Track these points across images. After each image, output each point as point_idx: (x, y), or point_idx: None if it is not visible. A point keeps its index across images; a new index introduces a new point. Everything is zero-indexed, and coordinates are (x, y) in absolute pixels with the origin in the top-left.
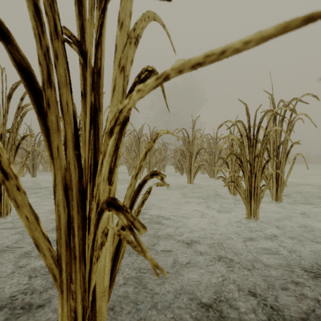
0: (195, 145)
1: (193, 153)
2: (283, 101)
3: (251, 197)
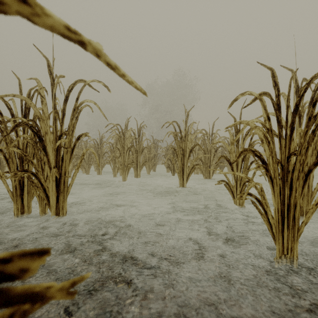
0: (189, 141)
1: (186, 151)
2: (306, 79)
3: (283, 223)
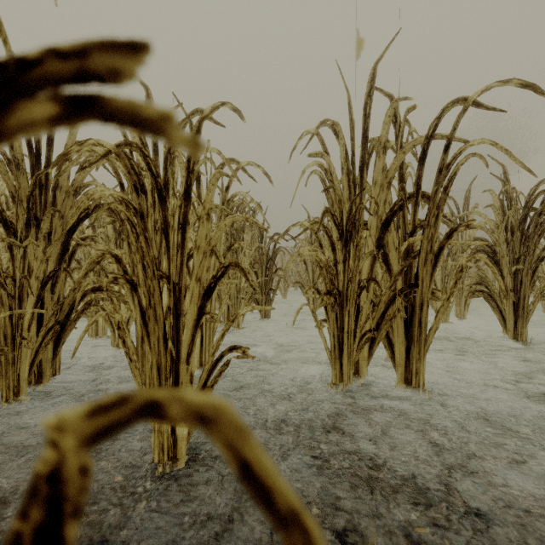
0: None
1: None
2: None
3: None
